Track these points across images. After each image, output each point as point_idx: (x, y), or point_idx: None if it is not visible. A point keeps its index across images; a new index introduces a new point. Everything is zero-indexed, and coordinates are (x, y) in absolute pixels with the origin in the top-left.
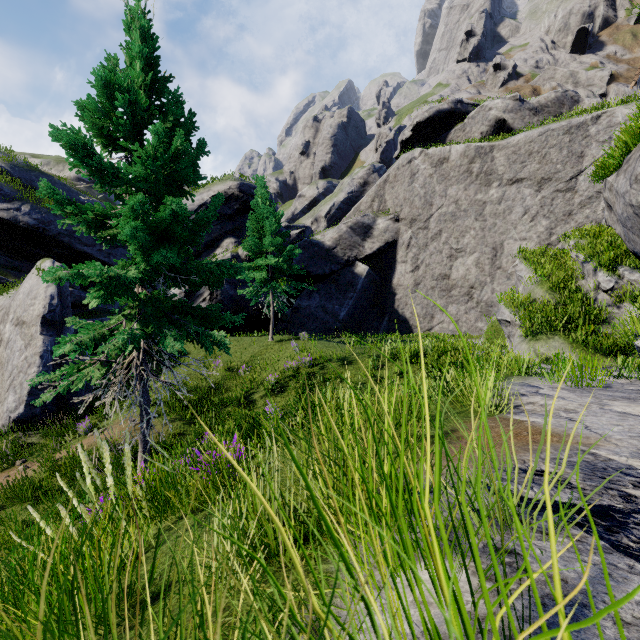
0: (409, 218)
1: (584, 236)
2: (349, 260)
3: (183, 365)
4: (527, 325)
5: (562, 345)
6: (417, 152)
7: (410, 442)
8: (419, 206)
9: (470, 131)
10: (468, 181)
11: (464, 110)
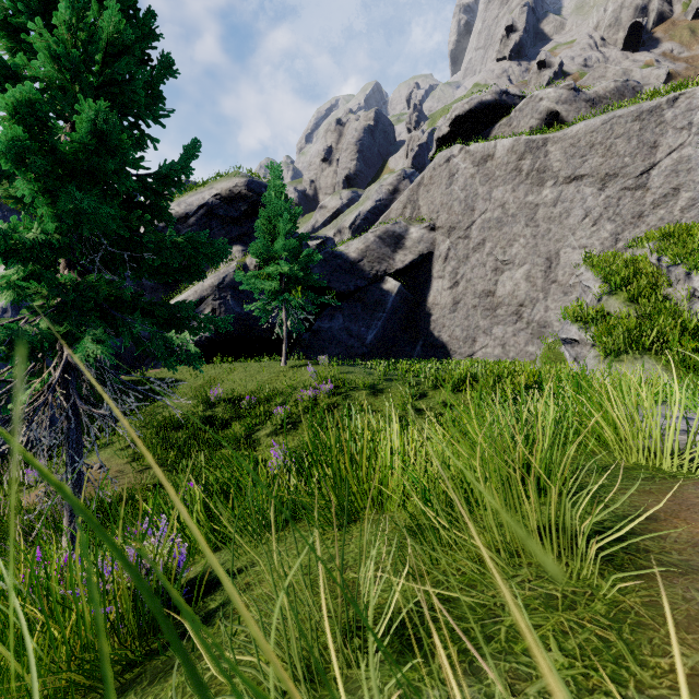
0: (447, 226)
1: (668, 236)
2: (377, 275)
3: (174, 396)
4: (606, 342)
5: (654, 367)
6: (456, 149)
7: (564, 556)
8: (459, 212)
9: (517, 126)
10: (517, 181)
11: (510, 102)
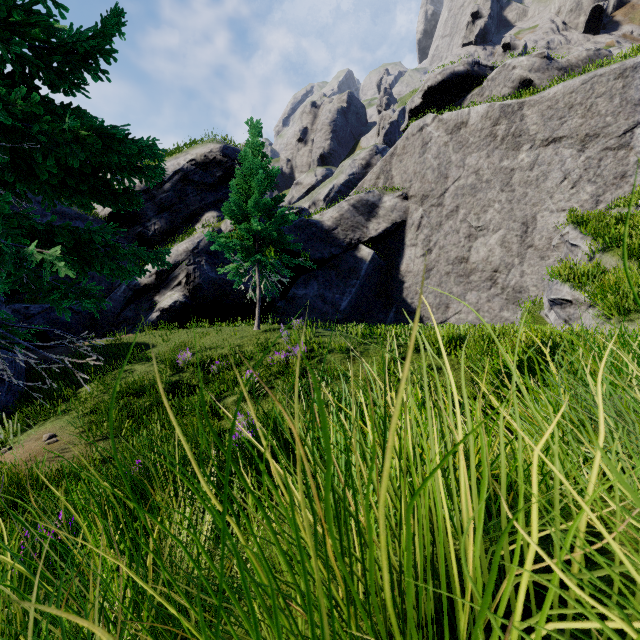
0: (420, 195)
1: None
2: (351, 243)
3: (143, 360)
4: (611, 300)
5: None
6: (429, 118)
7: None
8: (432, 180)
9: (489, 95)
10: (491, 146)
11: (482, 73)
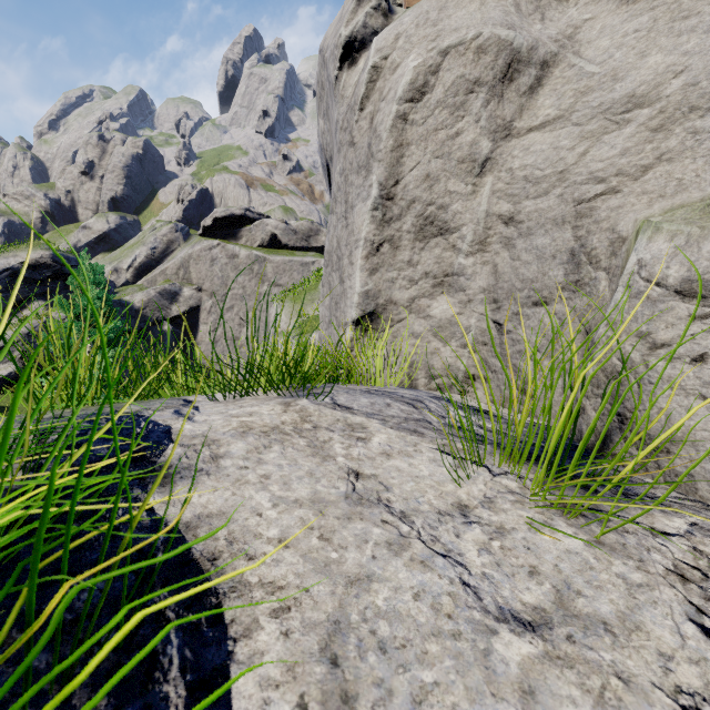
0: (210, 291)
1: None
2: (158, 320)
3: None
4: None
5: None
6: (216, 243)
7: None
8: (218, 284)
9: (255, 234)
10: (251, 276)
11: (252, 216)
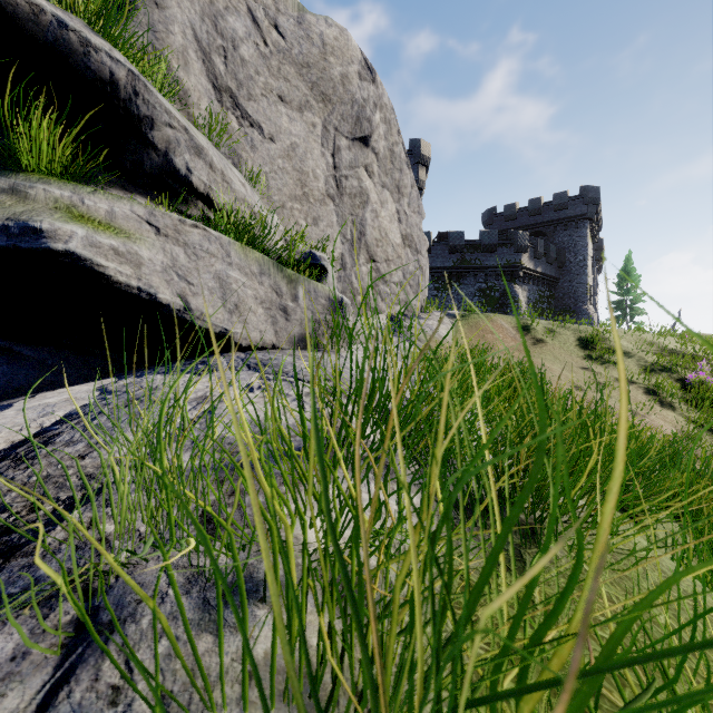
0: None
1: None
2: None
3: None
4: None
5: None
6: None
7: None
8: None
9: None
10: None
11: None
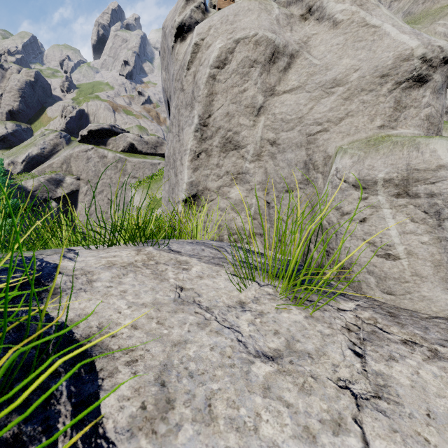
0: (86, 180)
1: None
2: (46, 199)
3: None
4: None
5: None
6: (91, 147)
7: None
8: (92, 175)
9: (119, 143)
10: (116, 171)
11: (116, 131)
